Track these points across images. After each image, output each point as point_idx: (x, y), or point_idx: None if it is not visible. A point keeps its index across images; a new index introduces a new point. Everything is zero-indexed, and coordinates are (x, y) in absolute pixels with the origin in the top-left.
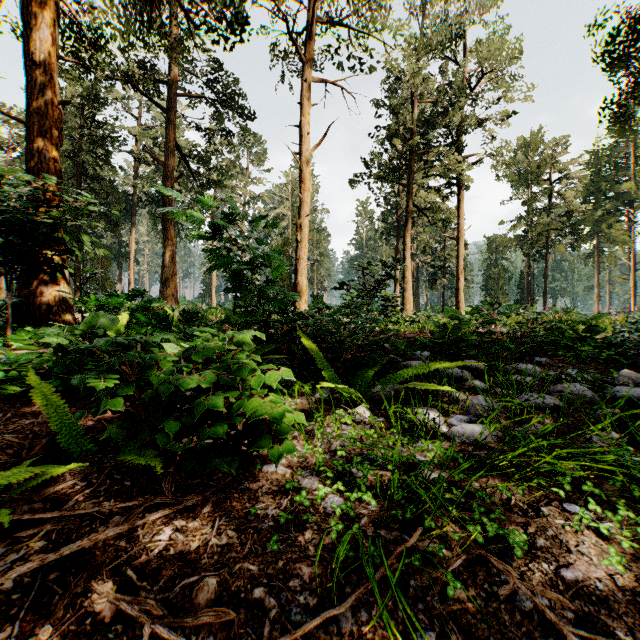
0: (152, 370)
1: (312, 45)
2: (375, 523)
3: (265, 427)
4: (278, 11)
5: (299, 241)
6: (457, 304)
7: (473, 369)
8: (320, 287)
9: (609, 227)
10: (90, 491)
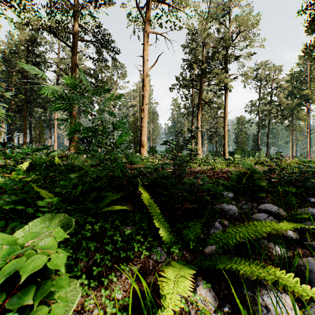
0: None
1: (149, 13)
2: None
3: None
4: None
5: (142, 118)
6: (224, 151)
7: (275, 214)
8: (153, 141)
9: (297, 112)
10: None
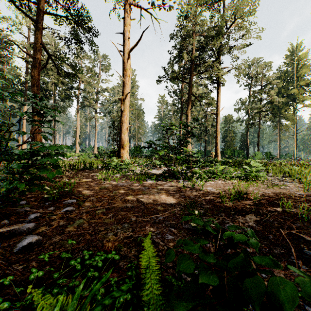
0: None
1: None
2: None
3: None
4: None
5: (122, 110)
6: (216, 151)
7: None
8: (139, 140)
9: (285, 111)
10: None
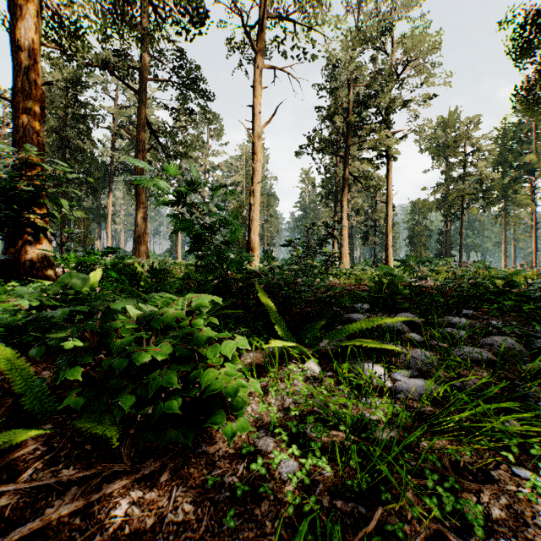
0: (112, 337)
1: (263, 37)
2: (330, 491)
3: (222, 399)
4: (234, 7)
5: (252, 204)
6: (386, 258)
7: (409, 322)
8: (270, 243)
9: (514, 192)
10: (50, 457)
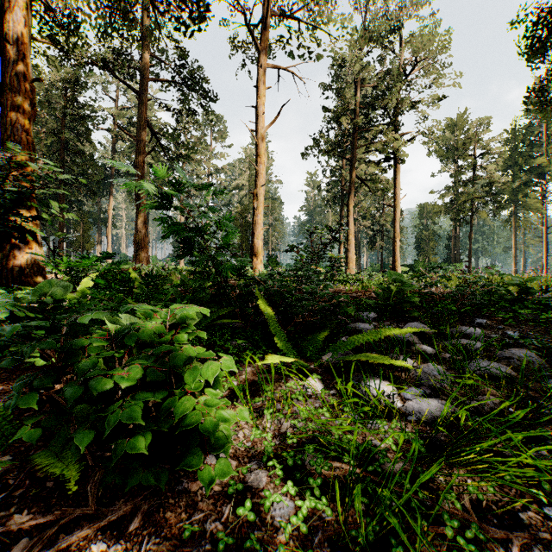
0: (76, 357)
1: (267, 35)
2: (331, 540)
3: (200, 434)
4: (237, 5)
5: (255, 208)
6: (394, 263)
7: (419, 332)
8: (274, 248)
9: (525, 196)
10: (3, 497)
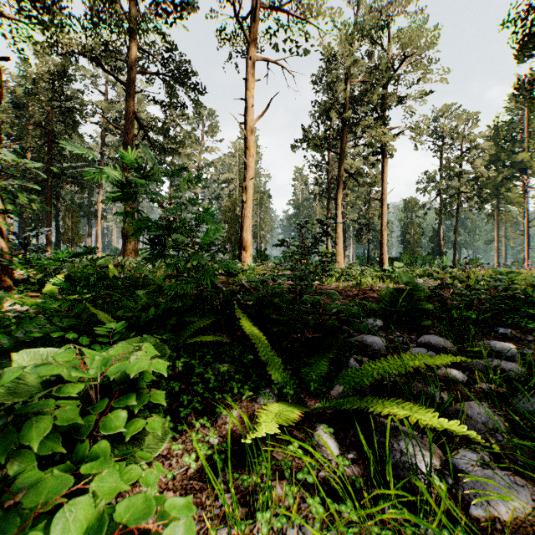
0: None
1: (256, 27)
2: None
3: None
4: None
5: (244, 201)
6: (381, 256)
7: (440, 348)
8: (263, 241)
9: (507, 191)
10: None
